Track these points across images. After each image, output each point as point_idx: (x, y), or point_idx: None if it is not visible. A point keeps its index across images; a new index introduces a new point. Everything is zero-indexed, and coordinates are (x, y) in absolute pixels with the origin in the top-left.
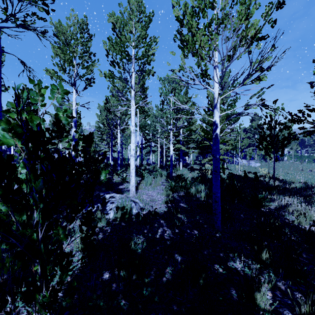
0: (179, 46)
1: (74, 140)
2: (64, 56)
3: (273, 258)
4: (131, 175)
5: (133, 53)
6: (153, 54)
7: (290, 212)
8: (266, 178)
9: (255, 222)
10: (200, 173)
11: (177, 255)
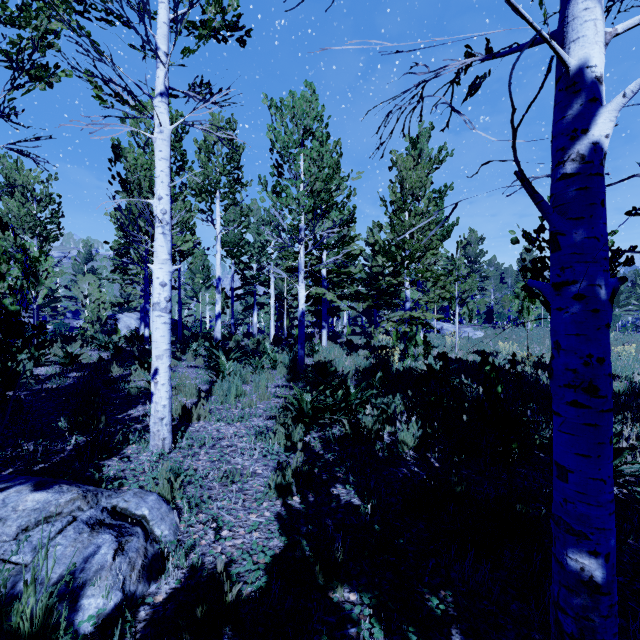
0: None
1: None
2: None
3: None
4: (155, 380)
5: None
6: None
7: None
8: (526, 368)
9: None
10: (371, 355)
11: None
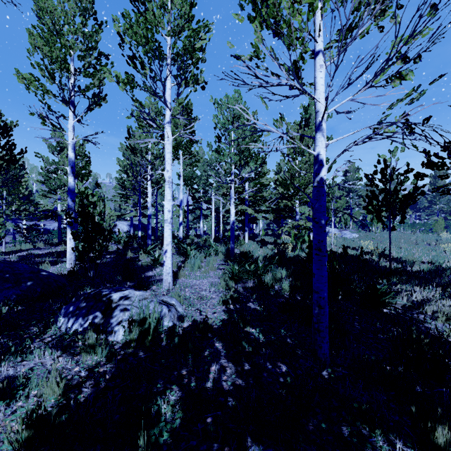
0: (250, 17)
1: (71, 195)
2: (50, 51)
3: None
4: (165, 255)
5: (168, 46)
6: (202, 50)
7: (429, 315)
8: (373, 257)
9: (382, 337)
10: (276, 248)
11: (254, 446)
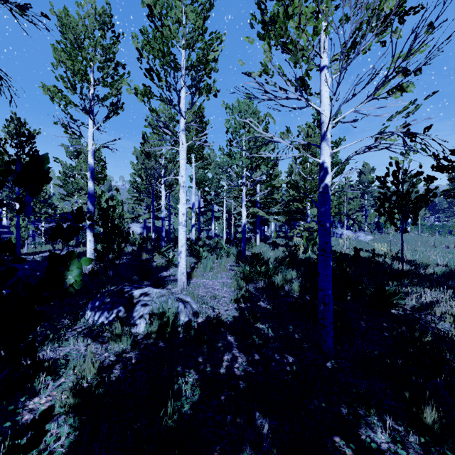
0: (260, 35)
1: (90, 199)
2: (72, 64)
3: (446, 420)
4: (180, 256)
5: (182, 58)
6: (215, 61)
7: (437, 316)
8: (386, 259)
9: (387, 335)
10: (287, 250)
11: (261, 417)
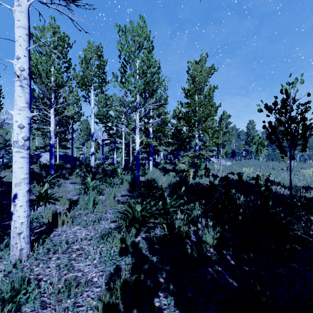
0: None
1: None
2: None
3: None
4: (13, 203)
5: None
6: None
7: None
8: (261, 182)
9: None
10: (176, 175)
11: None
